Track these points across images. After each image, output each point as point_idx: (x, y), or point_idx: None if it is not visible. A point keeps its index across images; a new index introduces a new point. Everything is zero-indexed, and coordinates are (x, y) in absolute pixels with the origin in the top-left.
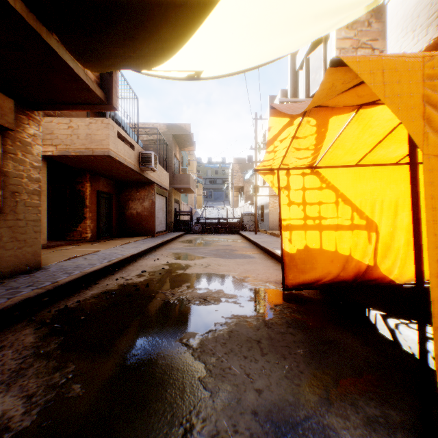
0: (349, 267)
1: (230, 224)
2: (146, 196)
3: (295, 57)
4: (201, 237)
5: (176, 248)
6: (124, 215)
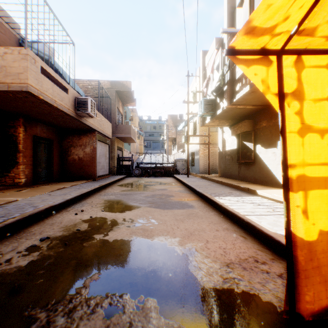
0: None
1: (166, 168)
2: (88, 143)
3: (231, 1)
4: (140, 180)
5: (111, 194)
6: (66, 160)
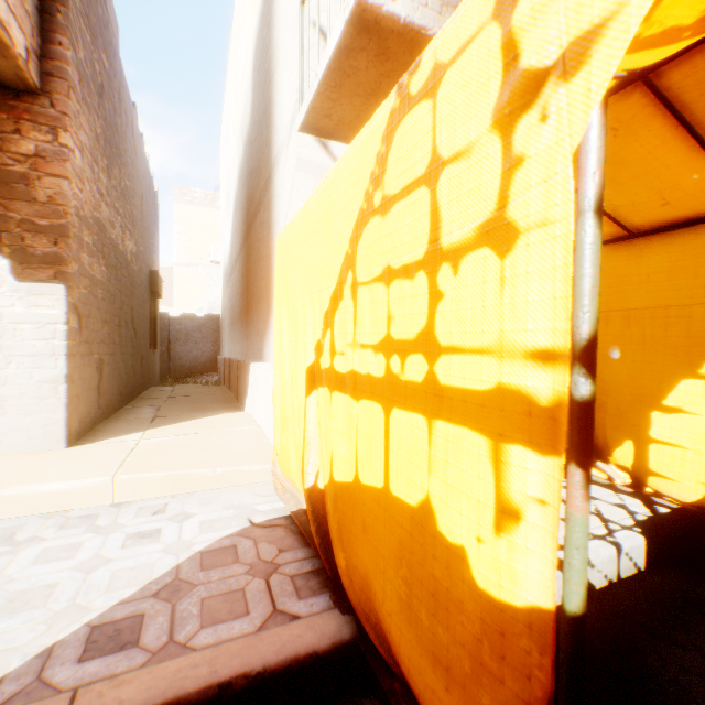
0: (333, 522)
1: None
2: None
3: None
4: None
5: None
6: None
